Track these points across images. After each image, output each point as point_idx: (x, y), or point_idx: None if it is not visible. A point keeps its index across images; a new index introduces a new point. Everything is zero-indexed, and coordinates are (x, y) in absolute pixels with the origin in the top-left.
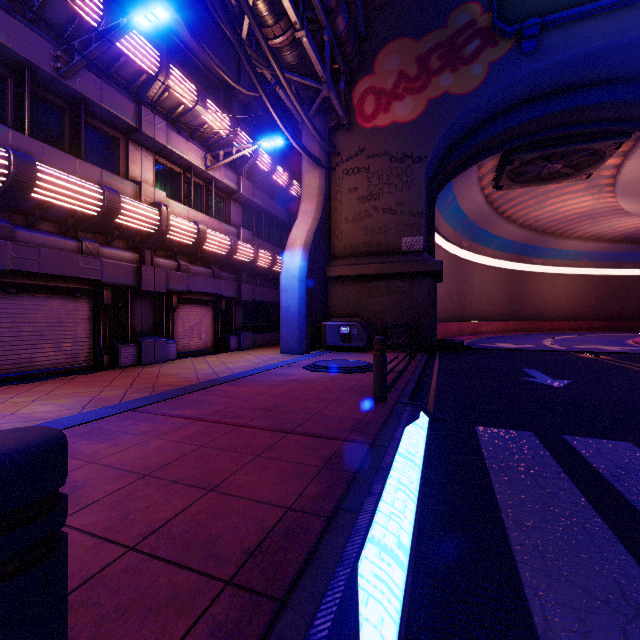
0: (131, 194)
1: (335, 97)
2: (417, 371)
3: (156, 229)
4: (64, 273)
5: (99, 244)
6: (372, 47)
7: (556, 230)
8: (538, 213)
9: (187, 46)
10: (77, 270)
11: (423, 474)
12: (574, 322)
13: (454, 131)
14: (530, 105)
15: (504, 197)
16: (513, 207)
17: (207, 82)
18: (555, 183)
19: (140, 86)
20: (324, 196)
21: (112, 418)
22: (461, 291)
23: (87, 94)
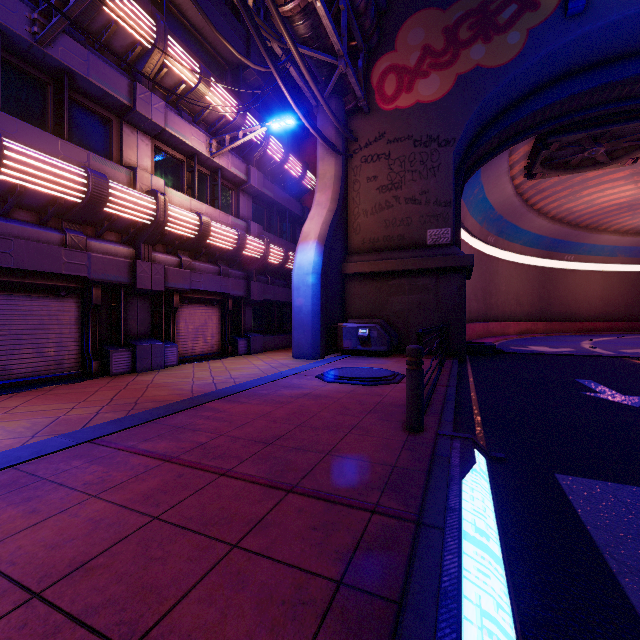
0: (124, 181)
1: (353, 74)
2: (452, 383)
3: (152, 220)
4: (43, 268)
5: (88, 237)
6: (393, 21)
7: (591, 223)
8: (572, 205)
9: (190, 22)
10: (59, 265)
11: (512, 591)
12: (610, 323)
13: (486, 110)
14: (574, 78)
15: (535, 187)
16: (545, 199)
17: (213, 63)
18: (596, 169)
19: (135, 61)
20: (340, 185)
21: (58, 455)
22: (487, 290)
23: (71, 66)
